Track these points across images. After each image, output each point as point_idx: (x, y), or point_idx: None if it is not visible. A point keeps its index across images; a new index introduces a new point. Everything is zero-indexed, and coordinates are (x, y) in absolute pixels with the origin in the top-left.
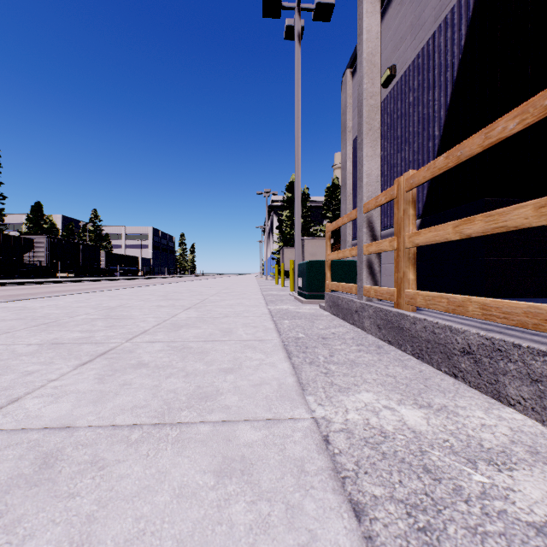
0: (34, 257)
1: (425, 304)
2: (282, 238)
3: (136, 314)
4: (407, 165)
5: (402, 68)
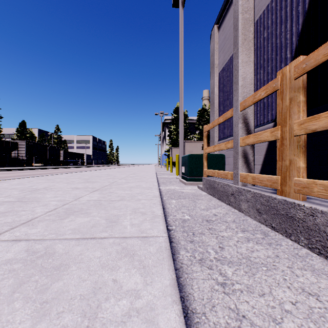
0: (18, 154)
1: (327, 195)
2: (171, 142)
3: (48, 196)
4: (262, 83)
5: (257, 14)
